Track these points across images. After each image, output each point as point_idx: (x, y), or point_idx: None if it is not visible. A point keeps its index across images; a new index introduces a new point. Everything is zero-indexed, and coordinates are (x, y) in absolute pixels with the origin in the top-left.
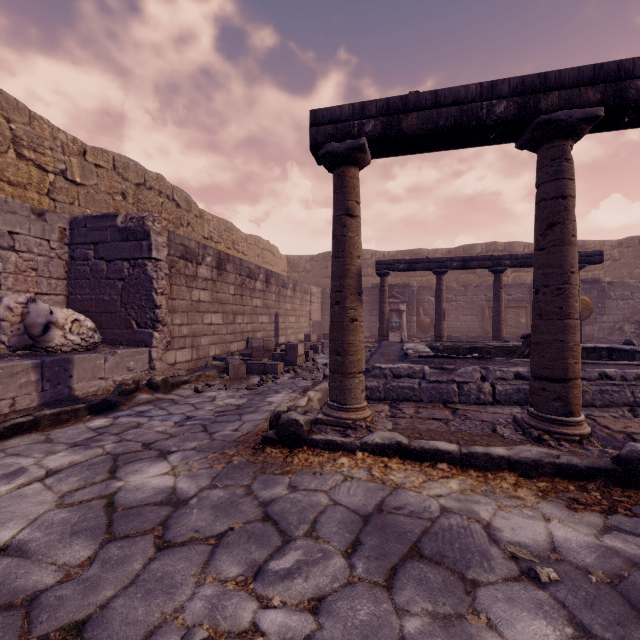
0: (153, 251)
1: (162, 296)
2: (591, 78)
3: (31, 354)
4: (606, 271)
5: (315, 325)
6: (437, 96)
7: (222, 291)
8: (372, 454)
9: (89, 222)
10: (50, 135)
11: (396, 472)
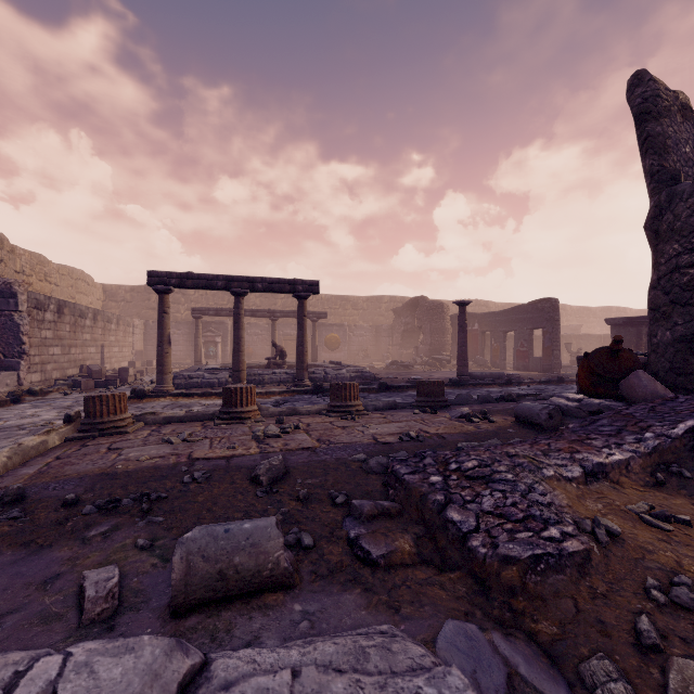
0: (19, 306)
1: (26, 336)
2: (246, 280)
3: None
4: (360, 317)
5: (138, 354)
6: (199, 276)
7: (61, 329)
8: (173, 397)
9: None
10: None
11: (180, 399)
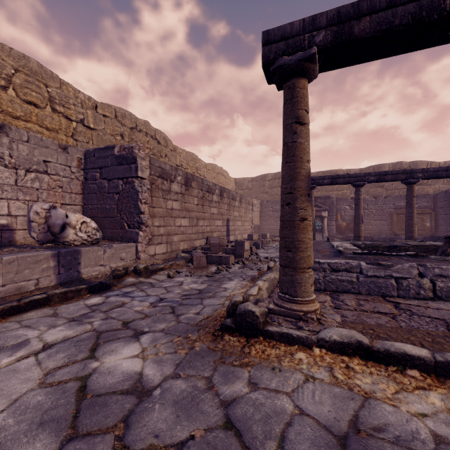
0: (139, 171)
1: (145, 205)
2: None
3: (54, 246)
4: None
5: (255, 228)
6: None
7: (188, 202)
8: (330, 351)
9: (96, 153)
10: (73, 95)
11: (360, 375)
